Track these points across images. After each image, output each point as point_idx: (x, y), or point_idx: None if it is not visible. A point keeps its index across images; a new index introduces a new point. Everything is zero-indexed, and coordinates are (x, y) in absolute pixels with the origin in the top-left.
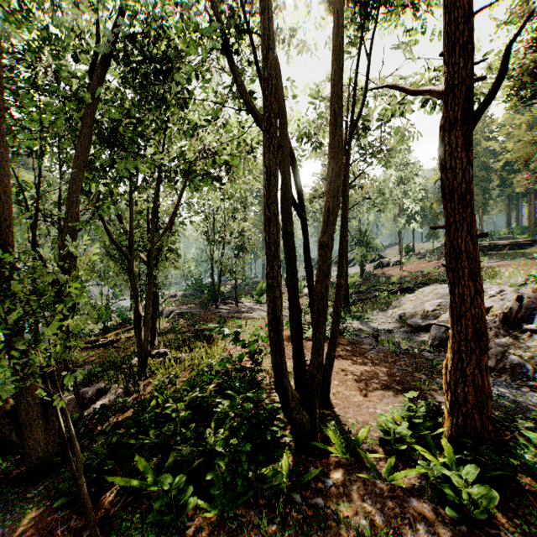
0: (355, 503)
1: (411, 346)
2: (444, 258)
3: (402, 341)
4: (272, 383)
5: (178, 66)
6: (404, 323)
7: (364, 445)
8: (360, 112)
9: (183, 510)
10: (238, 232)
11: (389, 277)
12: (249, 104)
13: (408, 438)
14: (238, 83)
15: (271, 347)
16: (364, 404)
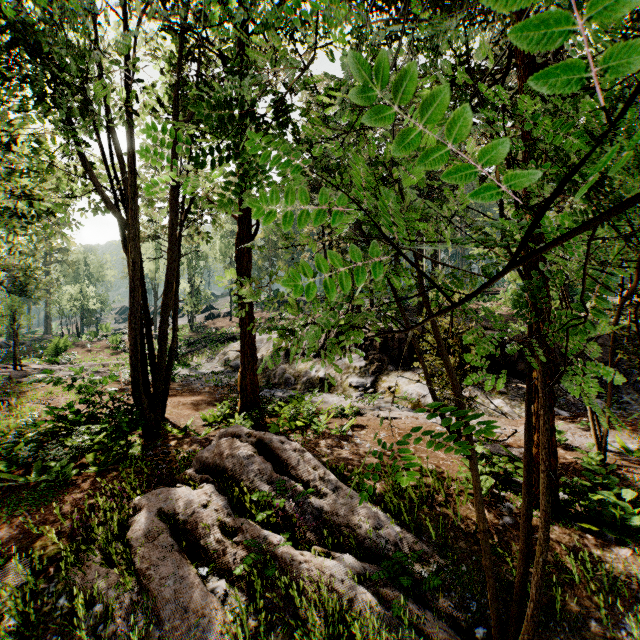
0: (186, 447)
1: (231, 381)
2: (267, 311)
3: (224, 379)
4: (110, 419)
5: (9, 123)
6: (228, 366)
7: (192, 429)
8: (189, 207)
9: (68, 478)
10: (21, 269)
11: (220, 328)
12: (99, 187)
13: (218, 419)
14: (88, 167)
15: (132, 367)
16: (192, 414)
